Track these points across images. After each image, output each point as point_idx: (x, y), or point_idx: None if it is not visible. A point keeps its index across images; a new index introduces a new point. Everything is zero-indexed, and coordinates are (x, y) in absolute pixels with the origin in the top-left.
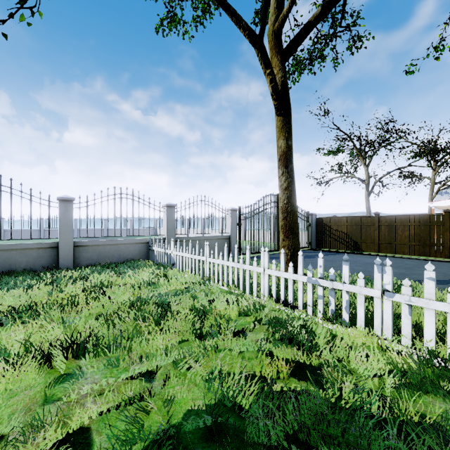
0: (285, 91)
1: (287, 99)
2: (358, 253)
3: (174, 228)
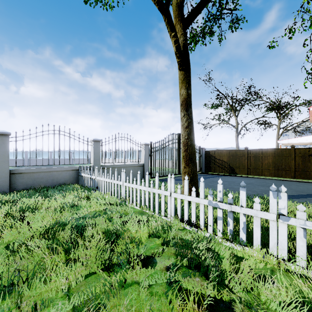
0: (186, 51)
1: (188, 58)
2: (234, 175)
3: (99, 158)
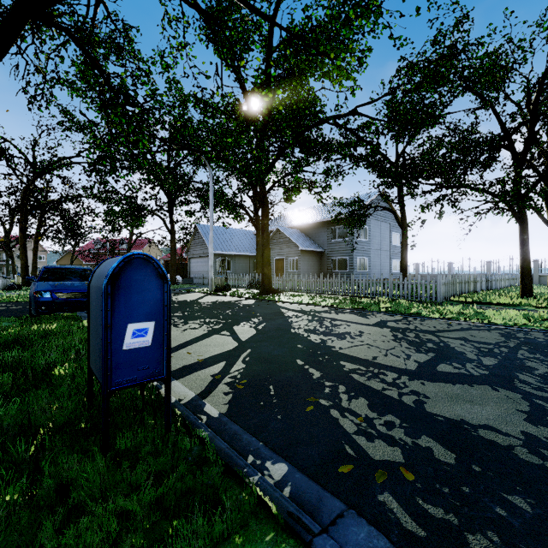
0: None
1: None
2: None
3: (537, 270)
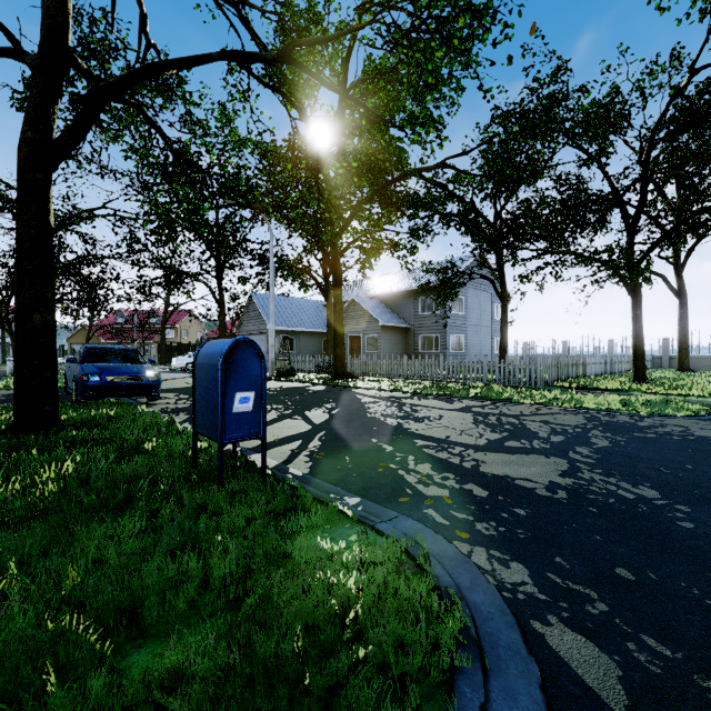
0: (679, 290)
1: (680, 293)
2: None
3: (667, 351)
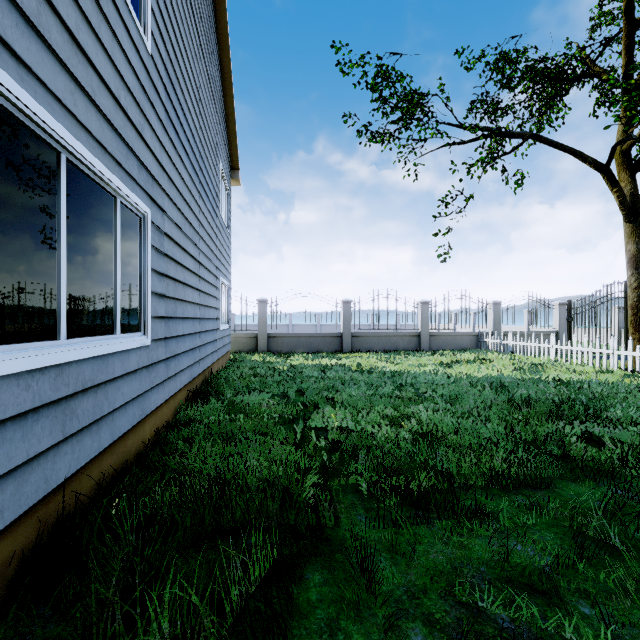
0: (635, 201)
1: (638, 207)
2: None
3: (499, 323)
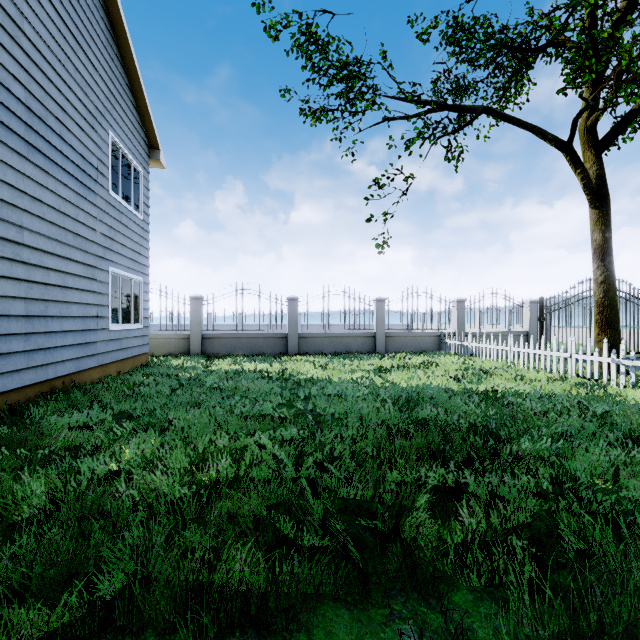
0: (601, 183)
1: (604, 191)
2: None
3: (463, 323)
